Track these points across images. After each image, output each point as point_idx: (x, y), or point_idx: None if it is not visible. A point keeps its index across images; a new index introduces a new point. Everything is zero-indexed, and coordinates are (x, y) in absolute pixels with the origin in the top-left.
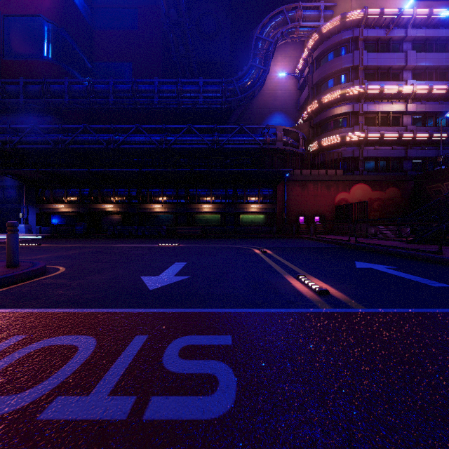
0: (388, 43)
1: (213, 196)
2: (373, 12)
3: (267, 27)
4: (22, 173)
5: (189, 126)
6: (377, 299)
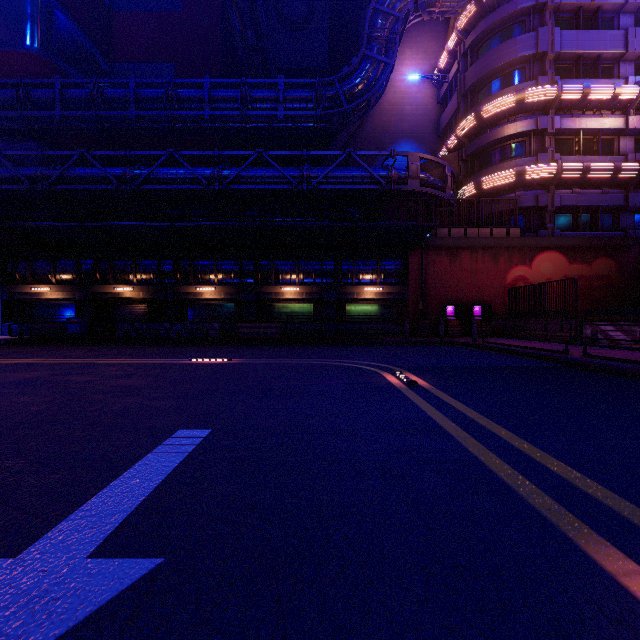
0: (594, 16)
1: (301, 273)
2: None
3: None
4: None
5: (259, 152)
6: None
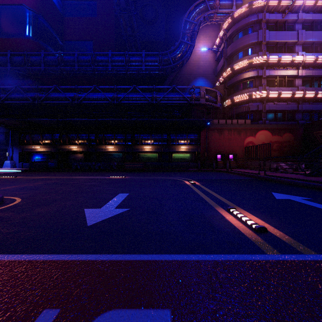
0: (284, 25)
1: (152, 140)
2: (273, 0)
3: (193, 12)
4: (7, 122)
5: (134, 87)
6: (320, 239)
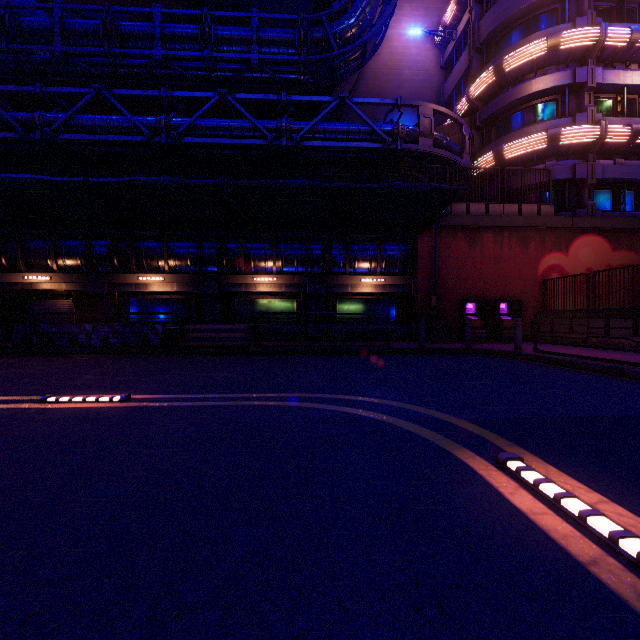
0: None
1: (279, 259)
2: None
3: None
4: None
5: (221, 94)
6: None
